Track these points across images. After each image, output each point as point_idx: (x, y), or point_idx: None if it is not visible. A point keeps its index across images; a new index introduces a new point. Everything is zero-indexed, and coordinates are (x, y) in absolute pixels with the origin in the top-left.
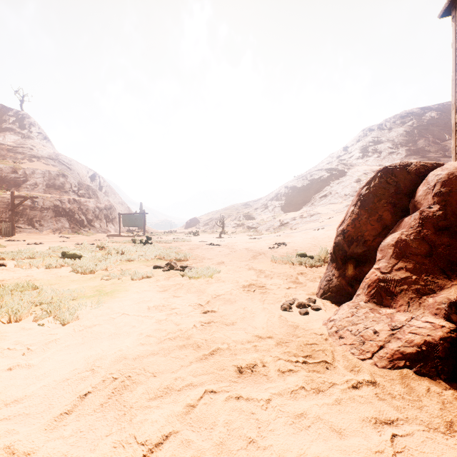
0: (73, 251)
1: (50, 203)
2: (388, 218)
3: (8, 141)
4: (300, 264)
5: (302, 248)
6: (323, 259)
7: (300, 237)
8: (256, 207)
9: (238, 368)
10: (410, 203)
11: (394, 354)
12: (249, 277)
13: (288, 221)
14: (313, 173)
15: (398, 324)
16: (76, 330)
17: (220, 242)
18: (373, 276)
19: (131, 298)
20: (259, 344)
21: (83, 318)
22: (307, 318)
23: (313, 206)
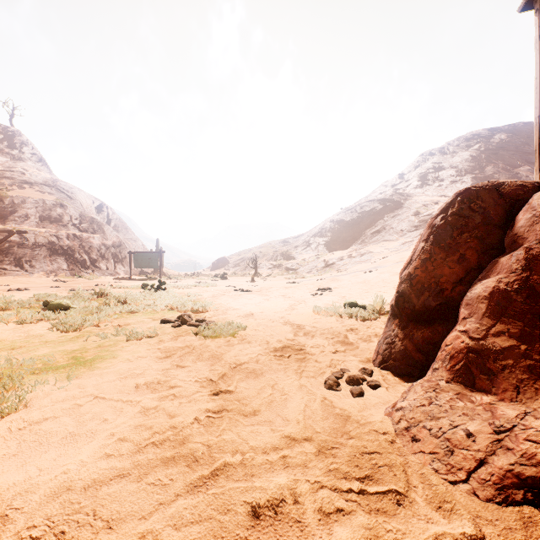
0: (58, 300)
1: (43, 240)
2: (474, 258)
3: None
4: (350, 316)
5: (351, 294)
6: (378, 310)
7: (348, 281)
8: (296, 245)
9: (253, 507)
10: (505, 238)
11: (505, 477)
12: (284, 335)
13: (334, 261)
14: (363, 204)
15: (506, 423)
16: (14, 428)
17: (251, 287)
18: (457, 343)
19: (116, 370)
20: (291, 453)
21: (35, 406)
22: (362, 402)
23: (364, 244)
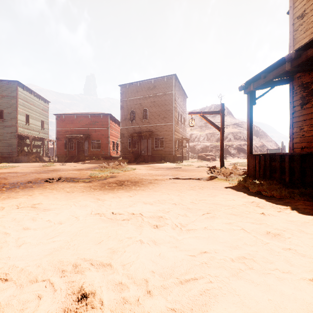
0: None
1: (236, 146)
2: None
3: (217, 120)
4: None
5: None
6: None
7: None
8: None
9: None
10: None
11: None
12: None
13: None
14: None
15: None
16: None
17: None
18: None
19: None
20: None
21: None
22: None
23: None
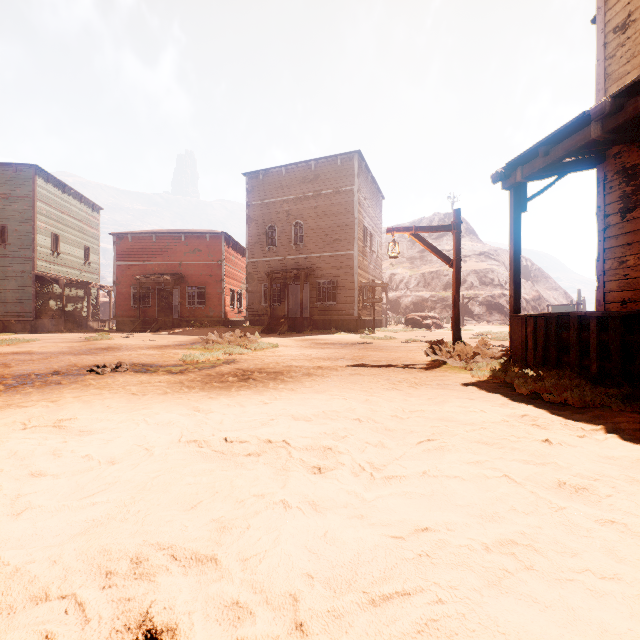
0: None
1: (483, 300)
2: None
3: (444, 245)
4: None
5: None
6: None
7: None
8: None
9: None
10: None
11: None
12: None
13: None
14: None
15: None
16: None
17: None
18: None
19: None
20: None
21: None
22: None
23: None
